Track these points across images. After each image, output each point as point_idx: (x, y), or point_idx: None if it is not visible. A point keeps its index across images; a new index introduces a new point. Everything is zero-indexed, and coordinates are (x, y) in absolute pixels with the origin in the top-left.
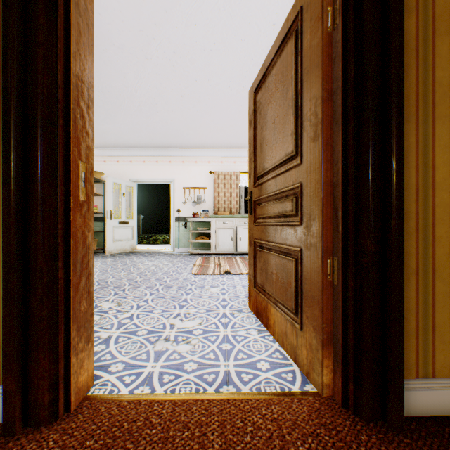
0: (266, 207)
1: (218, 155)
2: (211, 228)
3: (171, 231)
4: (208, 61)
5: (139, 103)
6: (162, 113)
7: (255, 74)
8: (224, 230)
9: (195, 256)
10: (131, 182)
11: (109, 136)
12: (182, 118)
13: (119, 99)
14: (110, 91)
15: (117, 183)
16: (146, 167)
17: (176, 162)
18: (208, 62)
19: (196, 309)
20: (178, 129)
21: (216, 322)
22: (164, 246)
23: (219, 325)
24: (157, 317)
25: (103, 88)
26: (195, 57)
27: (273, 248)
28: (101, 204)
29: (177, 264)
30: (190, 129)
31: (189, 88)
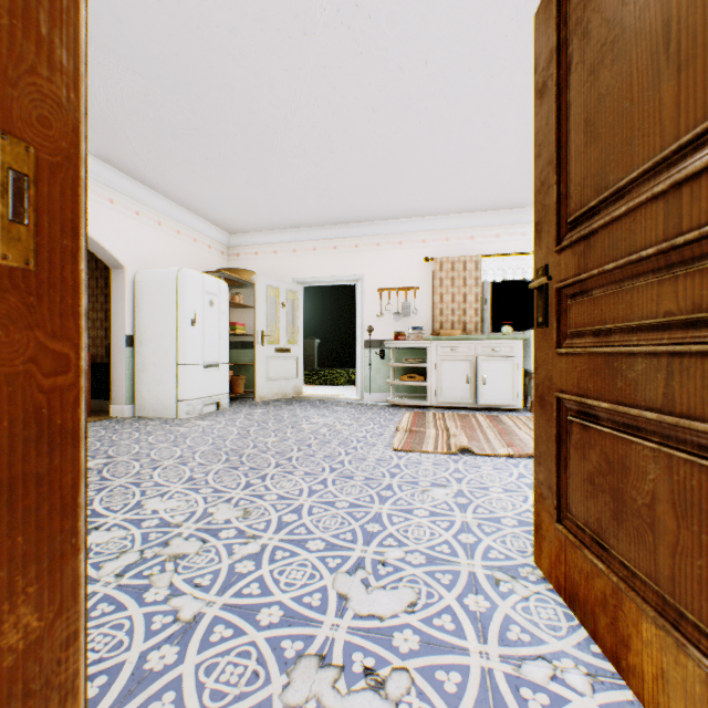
0: (617, 299)
1: (440, 228)
2: (427, 359)
3: (358, 365)
4: (426, 12)
5: (300, 139)
6: (340, 154)
7: (530, 23)
8: (452, 364)
9: (398, 409)
10: (295, 284)
11: (259, 211)
12: (375, 159)
13: (267, 136)
14: (251, 121)
15: (272, 286)
16: (318, 258)
17: (367, 245)
18: (425, 16)
19: (401, 551)
20: (369, 182)
21: (452, 607)
22: (347, 389)
23: (463, 621)
24: (312, 565)
25: (240, 118)
26: (398, 8)
27: (651, 429)
28: (251, 321)
29: (366, 424)
30: (389, 180)
31: (387, 89)
